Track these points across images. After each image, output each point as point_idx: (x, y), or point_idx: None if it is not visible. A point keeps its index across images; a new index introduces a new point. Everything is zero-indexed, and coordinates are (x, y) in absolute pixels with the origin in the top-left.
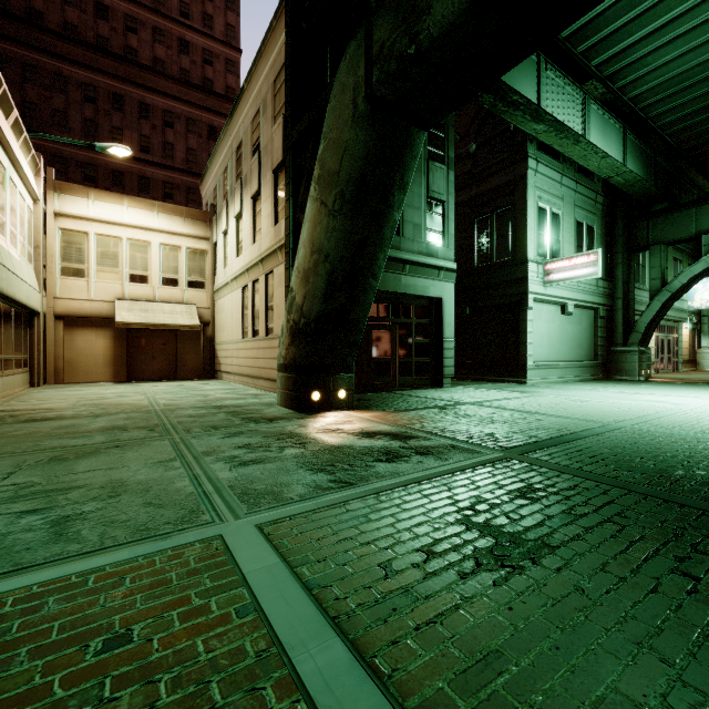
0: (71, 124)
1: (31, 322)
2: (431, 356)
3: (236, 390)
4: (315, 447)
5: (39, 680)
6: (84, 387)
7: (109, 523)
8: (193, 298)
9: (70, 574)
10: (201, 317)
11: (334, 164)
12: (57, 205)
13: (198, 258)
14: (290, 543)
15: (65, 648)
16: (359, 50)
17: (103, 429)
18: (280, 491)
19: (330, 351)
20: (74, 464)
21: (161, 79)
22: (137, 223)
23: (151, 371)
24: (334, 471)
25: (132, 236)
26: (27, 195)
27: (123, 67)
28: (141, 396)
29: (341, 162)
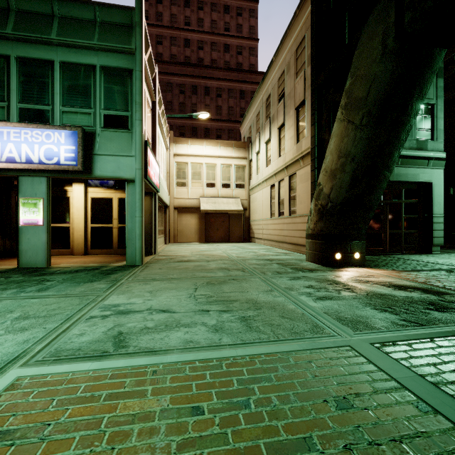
0: (174, 107)
1: (165, 211)
2: (419, 228)
3: (269, 249)
4: (361, 292)
5: (316, 415)
6: (188, 244)
7: (269, 325)
8: (238, 194)
9: (275, 352)
10: (242, 205)
11: (361, 92)
12: (174, 150)
13: (241, 170)
14: (412, 362)
15: (314, 399)
16: (389, 3)
17: (217, 268)
18: (365, 321)
19: (349, 225)
20: (221, 287)
21: (215, 71)
22: (210, 154)
23: (216, 237)
24: (395, 312)
25: (207, 162)
26: (164, 147)
27: (197, 70)
28: (219, 251)
29: (369, 89)
